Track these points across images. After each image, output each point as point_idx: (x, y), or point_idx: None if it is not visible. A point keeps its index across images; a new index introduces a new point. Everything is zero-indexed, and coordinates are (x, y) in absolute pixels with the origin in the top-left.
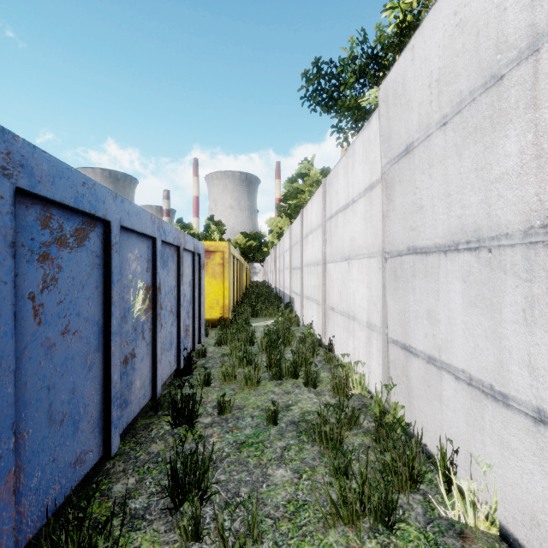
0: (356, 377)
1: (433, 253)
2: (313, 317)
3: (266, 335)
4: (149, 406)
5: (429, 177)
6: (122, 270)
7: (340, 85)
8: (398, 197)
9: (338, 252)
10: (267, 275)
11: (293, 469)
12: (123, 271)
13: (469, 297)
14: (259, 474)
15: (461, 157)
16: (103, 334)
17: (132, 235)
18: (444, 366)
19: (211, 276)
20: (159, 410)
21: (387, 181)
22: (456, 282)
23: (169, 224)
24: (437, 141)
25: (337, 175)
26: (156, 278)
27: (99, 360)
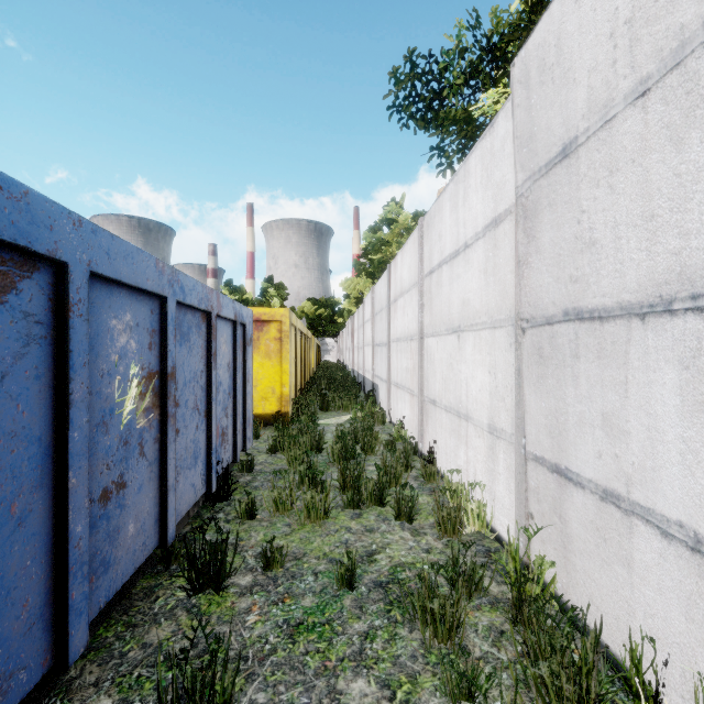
0: (473, 506)
1: (617, 319)
2: (405, 412)
3: (339, 439)
4: (157, 556)
5: (609, 191)
6: (96, 346)
7: (442, 89)
8: (547, 230)
9: (442, 321)
10: (342, 353)
11: (380, 680)
12: (100, 349)
13: (697, 395)
14: (324, 691)
15: (680, 146)
16: (52, 457)
17: (119, 291)
18: (638, 510)
19: (265, 356)
20: (173, 562)
21: (526, 207)
22: (667, 367)
23: (190, 278)
24: (626, 127)
25: (441, 210)
26: (166, 360)
27: (44, 503)
